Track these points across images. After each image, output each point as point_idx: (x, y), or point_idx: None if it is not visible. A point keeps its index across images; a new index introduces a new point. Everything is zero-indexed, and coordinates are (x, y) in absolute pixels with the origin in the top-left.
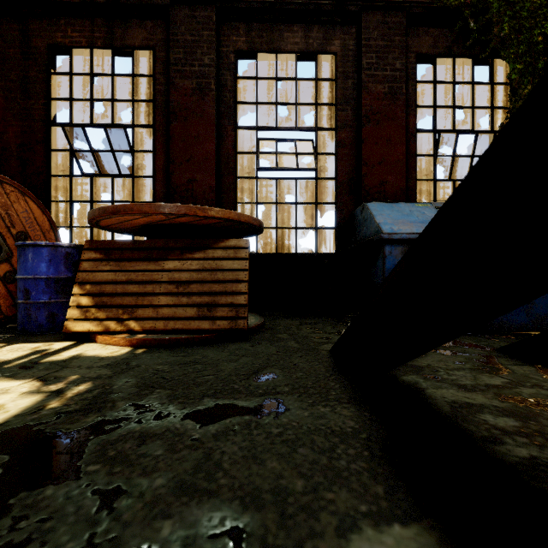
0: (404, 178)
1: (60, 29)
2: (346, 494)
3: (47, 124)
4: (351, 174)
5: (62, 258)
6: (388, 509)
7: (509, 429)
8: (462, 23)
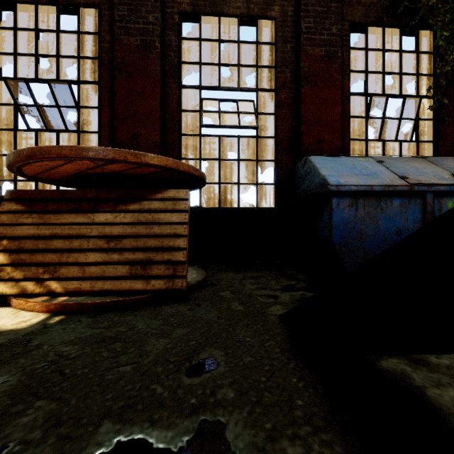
0: (340, 137)
1: None
2: None
3: None
4: (290, 133)
5: None
6: None
7: None
8: None
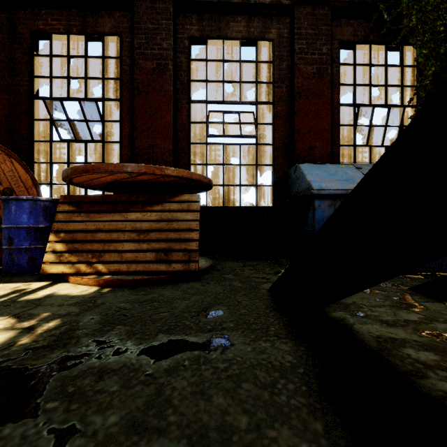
0: (329, 144)
1: (41, 18)
2: (287, 431)
3: (31, 98)
4: (285, 140)
5: (40, 210)
6: None
7: (430, 363)
8: (378, 15)
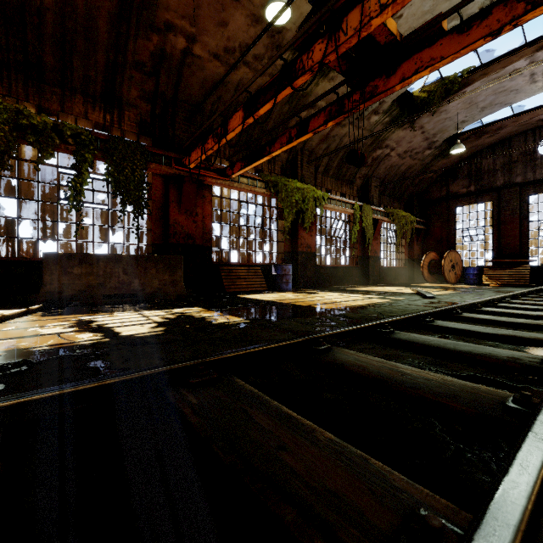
0: None
1: (459, 202)
2: None
3: (455, 230)
4: None
5: (476, 269)
6: None
7: None
8: None
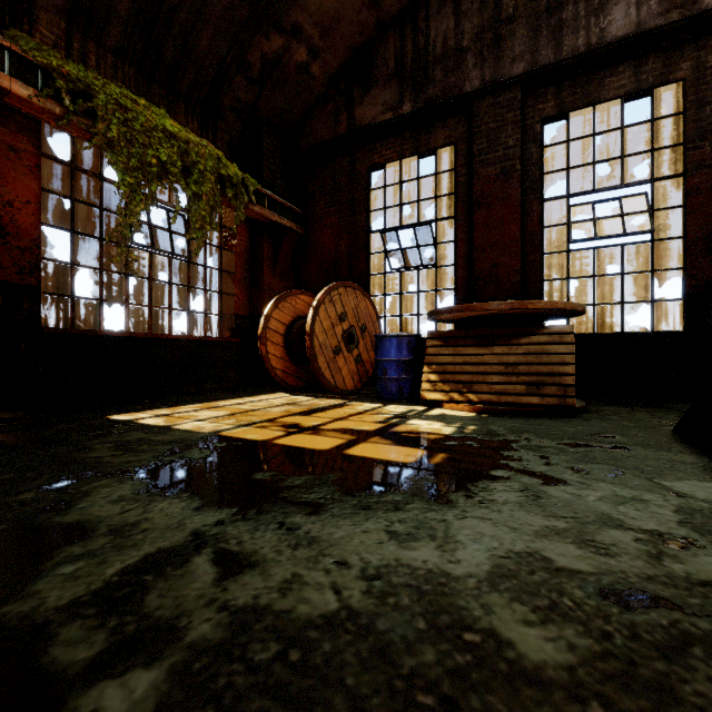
0: None
1: (377, 152)
2: (682, 474)
3: (367, 233)
4: (710, 227)
5: (406, 345)
6: (710, 480)
7: None
8: None
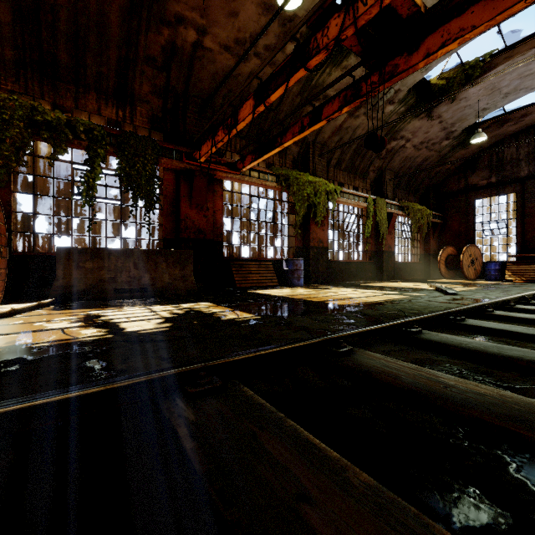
0: None
1: (478, 194)
2: None
3: (474, 223)
4: None
5: (498, 264)
6: None
7: None
8: None
